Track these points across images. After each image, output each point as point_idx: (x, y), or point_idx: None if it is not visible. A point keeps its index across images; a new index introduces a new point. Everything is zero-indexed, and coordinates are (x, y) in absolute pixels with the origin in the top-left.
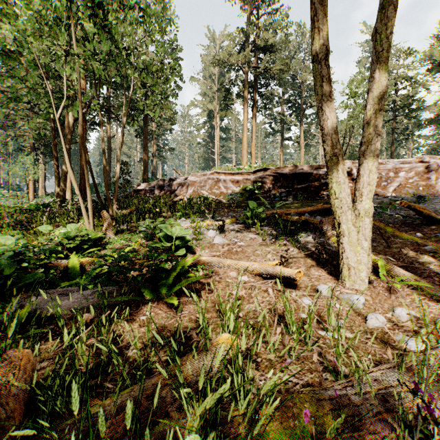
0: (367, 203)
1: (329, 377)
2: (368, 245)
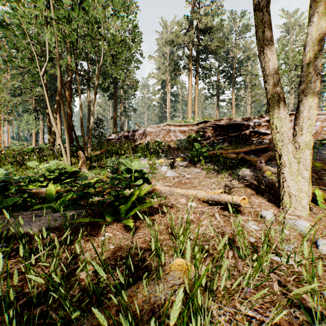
0: (307, 136)
1: (300, 315)
2: (308, 174)
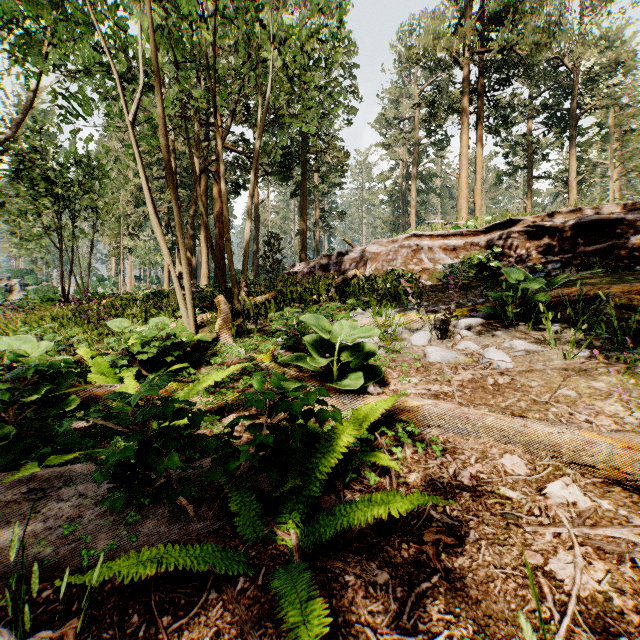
0: None
1: None
2: None
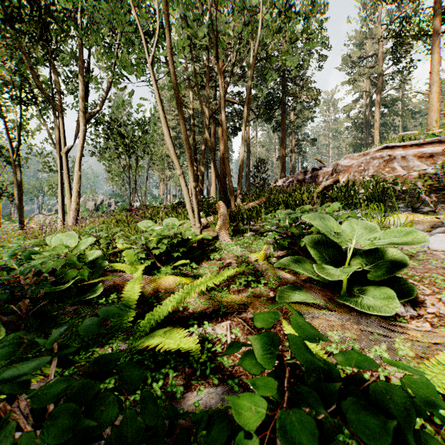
0: None
1: None
2: None
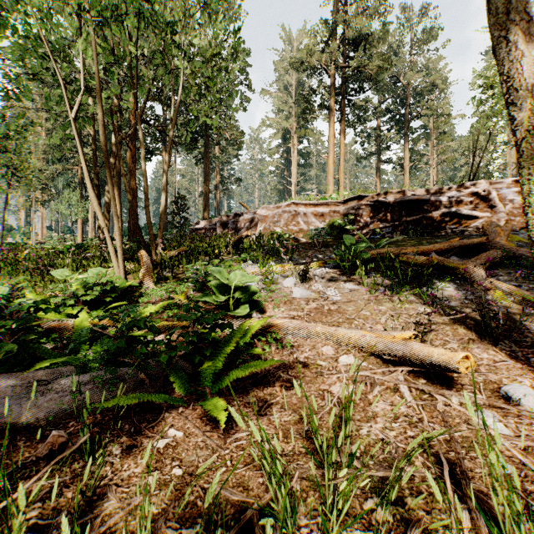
0: None
1: None
2: None
